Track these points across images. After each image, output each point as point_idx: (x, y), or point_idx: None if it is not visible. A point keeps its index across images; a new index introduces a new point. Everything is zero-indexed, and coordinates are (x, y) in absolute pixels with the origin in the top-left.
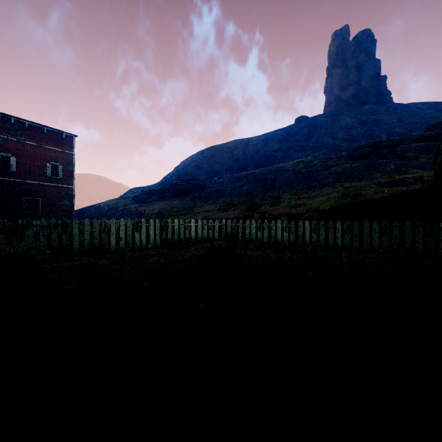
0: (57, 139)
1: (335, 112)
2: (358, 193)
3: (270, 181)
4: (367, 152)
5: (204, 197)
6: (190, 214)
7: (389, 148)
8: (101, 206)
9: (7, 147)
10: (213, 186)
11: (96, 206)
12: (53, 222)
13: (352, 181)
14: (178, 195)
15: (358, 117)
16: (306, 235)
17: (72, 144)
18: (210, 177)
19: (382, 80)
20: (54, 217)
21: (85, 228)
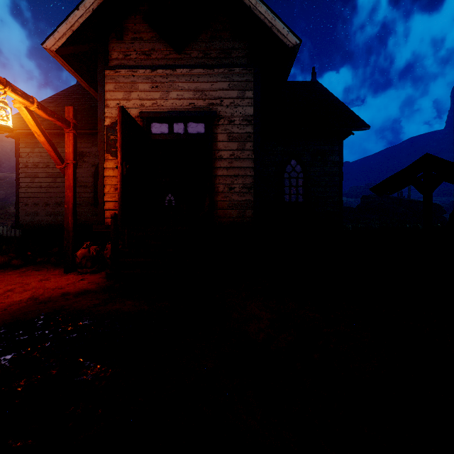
0: None
1: None
2: None
3: None
4: None
5: None
6: None
7: None
8: None
9: None
10: None
11: None
12: None
13: None
14: None
15: None
16: None
17: None
18: None
19: None
20: None
21: None
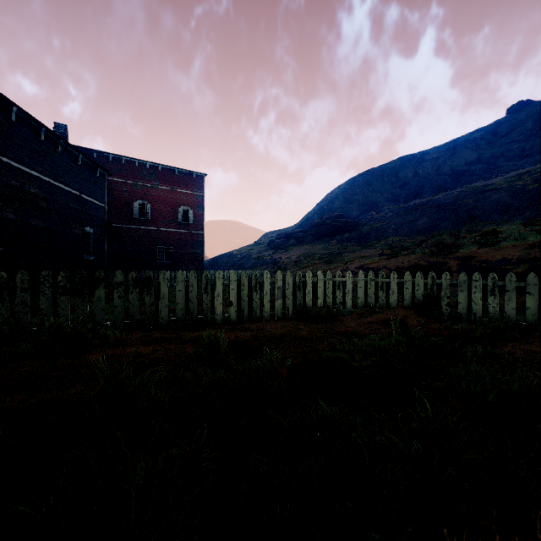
0: (188, 181)
1: None
2: None
3: (464, 209)
4: None
5: (357, 238)
6: (339, 262)
7: None
8: (233, 254)
9: (143, 194)
10: (369, 223)
11: (229, 254)
12: (132, 276)
13: None
14: (321, 238)
15: None
16: None
17: (202, 185)
18: (365, 212)
19: None
20: (184, 267)
21: (177, 286)
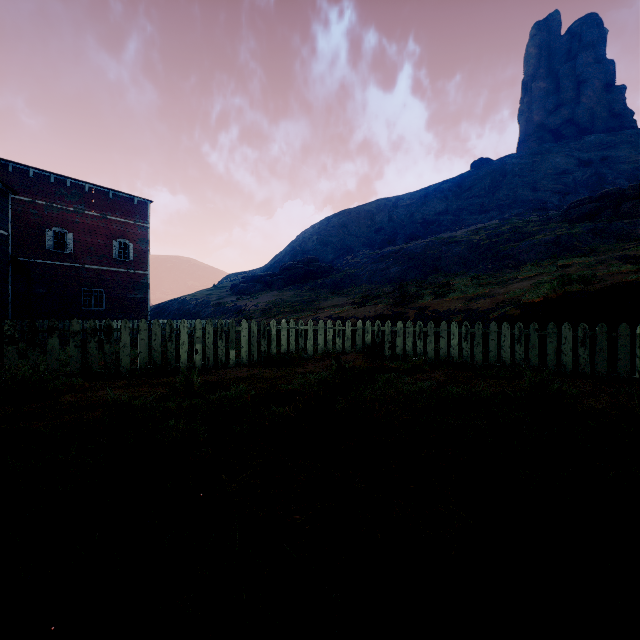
0: (126, 207)
1: (536, 150)
2: (586, 274)
3: (431, 259)
4: (594, 210)
5: (331, 285)
6: (310, 310)
7: (636, 200)
8: (187, 299)
9: (62, 220)
10: (345, 268)
11: (180, 300)
12: (90, 325)
13: (571, 257)
14: (293, 283)
15: (575, 155)
16: (503, 348)
17: (146, 213)
18: (341, 256)
19: (617, 93)
20: (122, 315)
21: (140, 335)
